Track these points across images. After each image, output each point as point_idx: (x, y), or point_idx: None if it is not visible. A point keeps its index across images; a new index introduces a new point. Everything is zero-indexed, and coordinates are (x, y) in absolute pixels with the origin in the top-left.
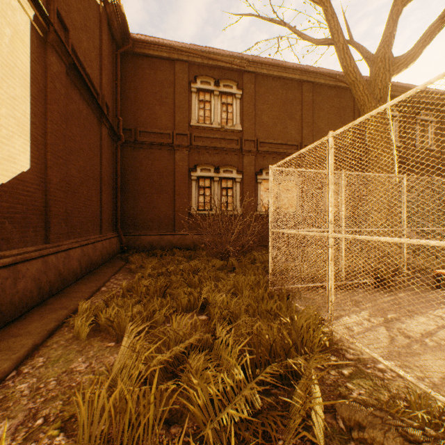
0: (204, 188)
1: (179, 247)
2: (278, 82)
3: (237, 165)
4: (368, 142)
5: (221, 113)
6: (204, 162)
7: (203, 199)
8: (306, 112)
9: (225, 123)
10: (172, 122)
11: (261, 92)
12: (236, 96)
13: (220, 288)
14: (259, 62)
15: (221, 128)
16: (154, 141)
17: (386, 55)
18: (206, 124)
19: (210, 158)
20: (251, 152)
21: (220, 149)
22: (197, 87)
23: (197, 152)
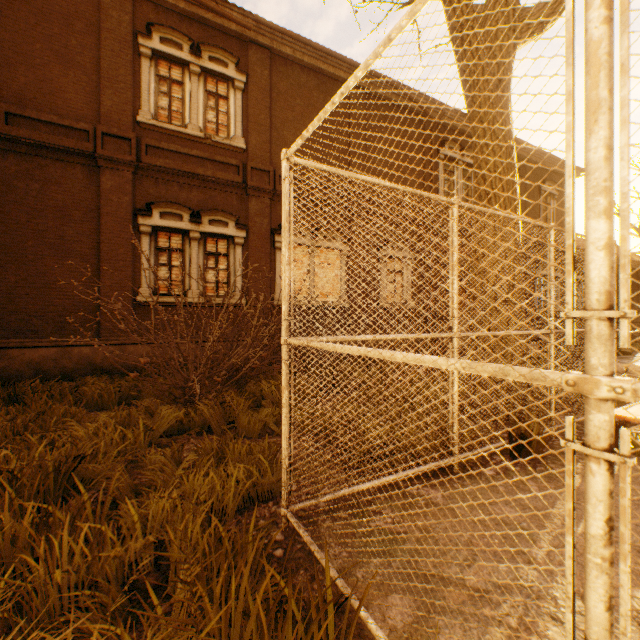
0: (170, 252)
1: (109, 370)
2: (311, 77)
3: (237, 212)
4: (476, 168)
5: (205, 111)
6: (170, 200)
7: (167, 273)
8: (356, 138)
9: (214, 131)
10: (93, 108)
11: (281, 88)
12: (236, 83)
13: (110, 544)
14: (278, 29)
15: (205, 139)
16: (47, 141)
17: (509, 1)
18: (174, 125)
19: (182, 193)
20: (263, 192)
21: (202, 178)
22: (152, 46)
23: (154, 179)
